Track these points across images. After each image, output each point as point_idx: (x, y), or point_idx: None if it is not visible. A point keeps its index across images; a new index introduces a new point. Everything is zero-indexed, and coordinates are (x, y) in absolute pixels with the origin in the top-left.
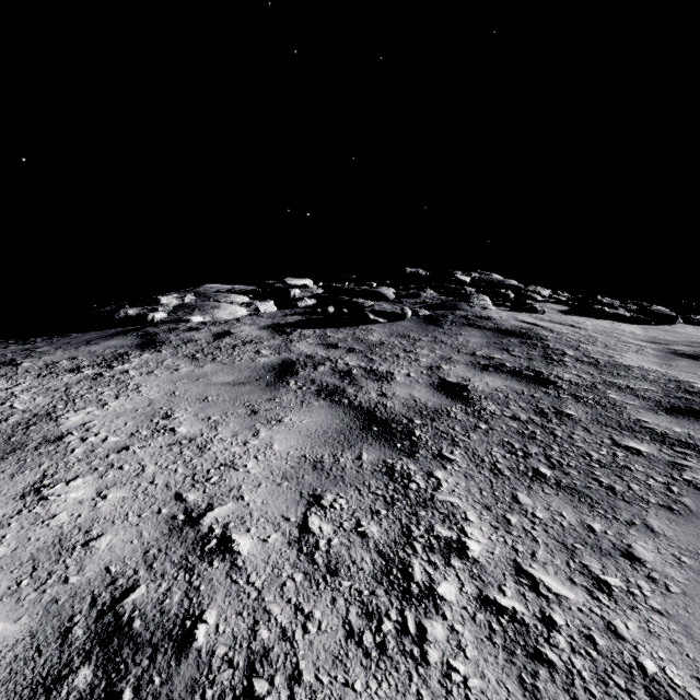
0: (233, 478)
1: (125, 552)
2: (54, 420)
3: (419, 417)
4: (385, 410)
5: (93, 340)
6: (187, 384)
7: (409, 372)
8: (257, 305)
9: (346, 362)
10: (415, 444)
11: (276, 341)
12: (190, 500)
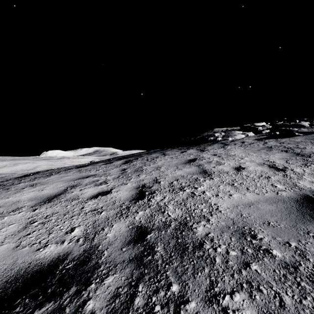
0: (270, 158)
1: (260, 161)
2: (229, 153)
3: (313, 154)
4: (302, 153)
5: (210, 145)
6: (246, 150)
7: (312, 147)
8: (247, 134)
9: (288, 146)
10: (310, 157)
11: (261, 143)
12: (265, 159)
